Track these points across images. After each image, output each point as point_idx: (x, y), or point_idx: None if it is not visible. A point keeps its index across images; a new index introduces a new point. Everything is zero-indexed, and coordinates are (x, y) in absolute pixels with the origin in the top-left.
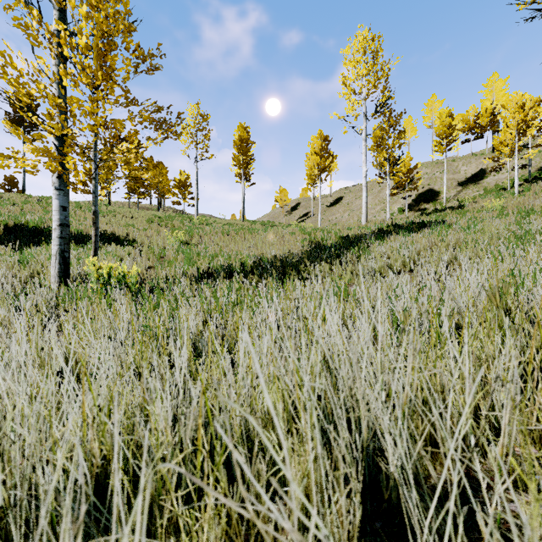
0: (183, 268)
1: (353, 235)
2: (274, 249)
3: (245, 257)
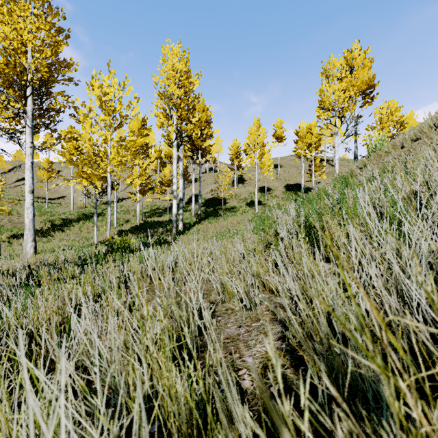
0: None
1: (66, 217)
2: None
3: (20, 228)
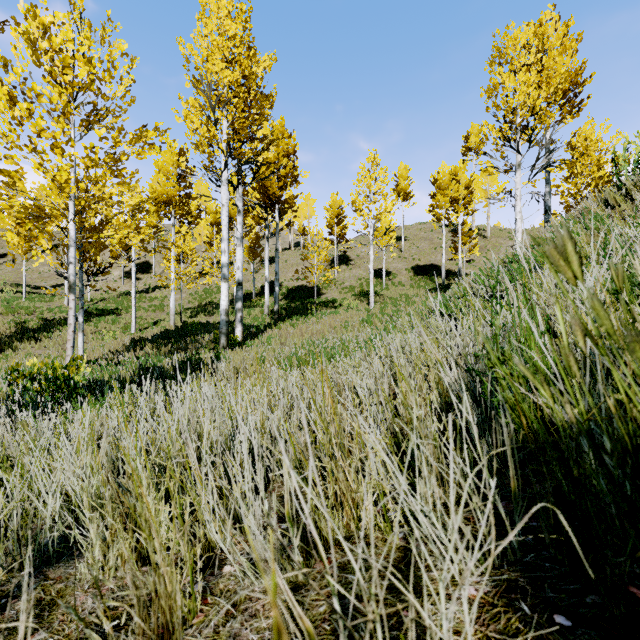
0: None
1: (52, 316)
2: None
3: None
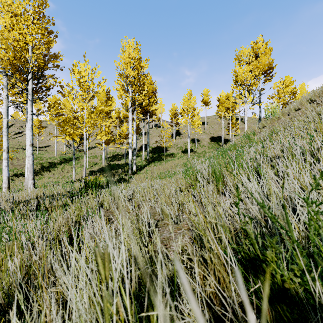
0: None
1: (52, 161)
2: None
3: (19, 169)
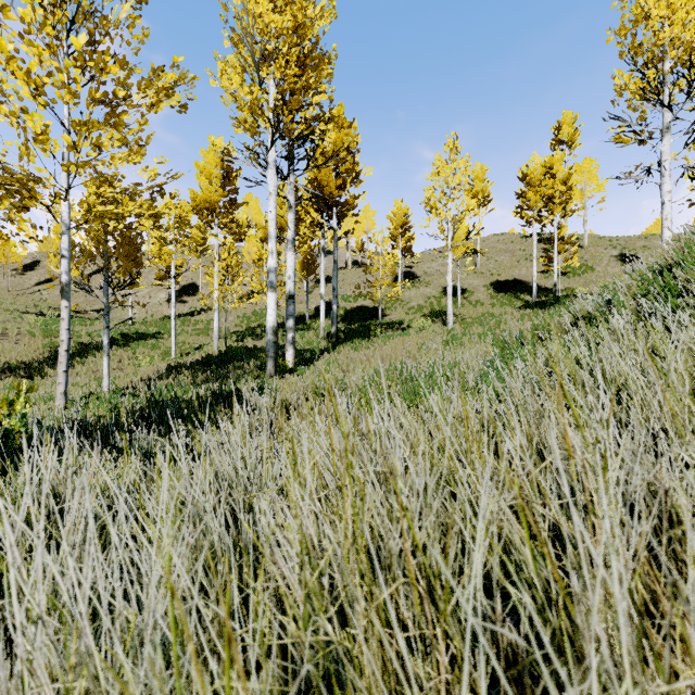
0: None
1: (89, 340)
2: (16, 352)
3: None
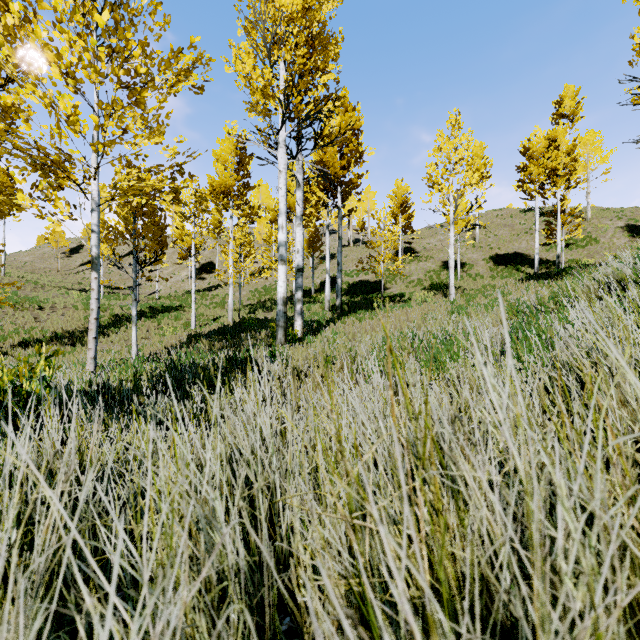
0: (0, 339)
1: (122, 313)
2: (62, 323)
3: (41, 330)
